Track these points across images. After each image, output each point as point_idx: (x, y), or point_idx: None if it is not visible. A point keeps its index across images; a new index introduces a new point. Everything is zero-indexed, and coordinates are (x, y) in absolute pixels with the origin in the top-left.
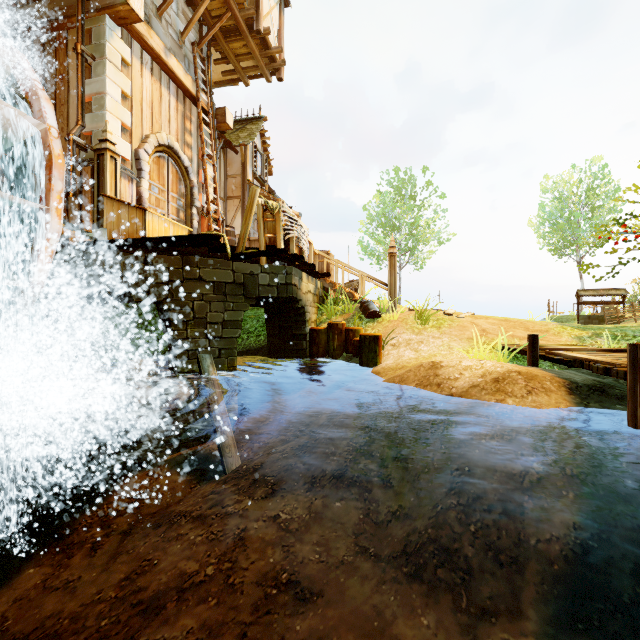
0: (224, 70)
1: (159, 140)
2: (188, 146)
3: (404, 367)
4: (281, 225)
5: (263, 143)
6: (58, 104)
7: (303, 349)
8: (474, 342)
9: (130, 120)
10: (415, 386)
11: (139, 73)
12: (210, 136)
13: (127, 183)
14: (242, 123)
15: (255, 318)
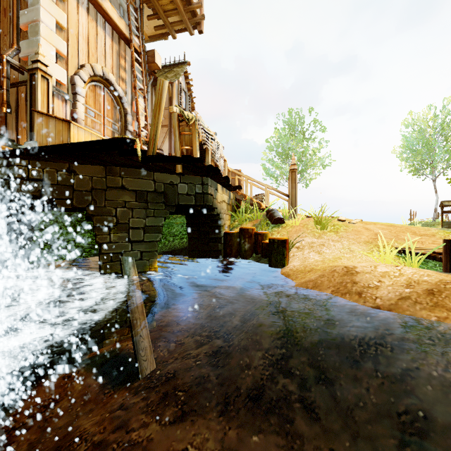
0: (156, 25)
1: (94, 70)
2: (123, 80)
3: (313, 270)
4: (197, 137)
5: (187, 84)
6: (2, 35)
7: (218, 250)
8: (381, 246)
9: (65, 49)
10: (331, 293)
11: (75, 10)
12: (142, 73)
13: (61, 103)
14: (170, 67)
15: (180, 224)
